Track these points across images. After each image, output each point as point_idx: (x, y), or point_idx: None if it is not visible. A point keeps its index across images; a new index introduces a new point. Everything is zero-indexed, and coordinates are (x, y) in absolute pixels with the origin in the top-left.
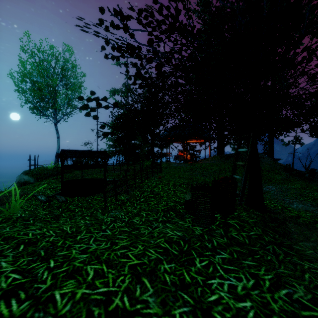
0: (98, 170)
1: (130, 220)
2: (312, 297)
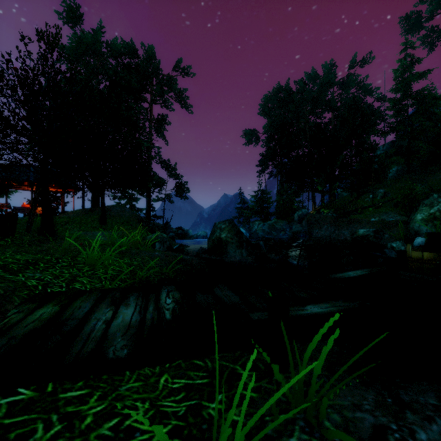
0: None
1: None
2: (16, 250)
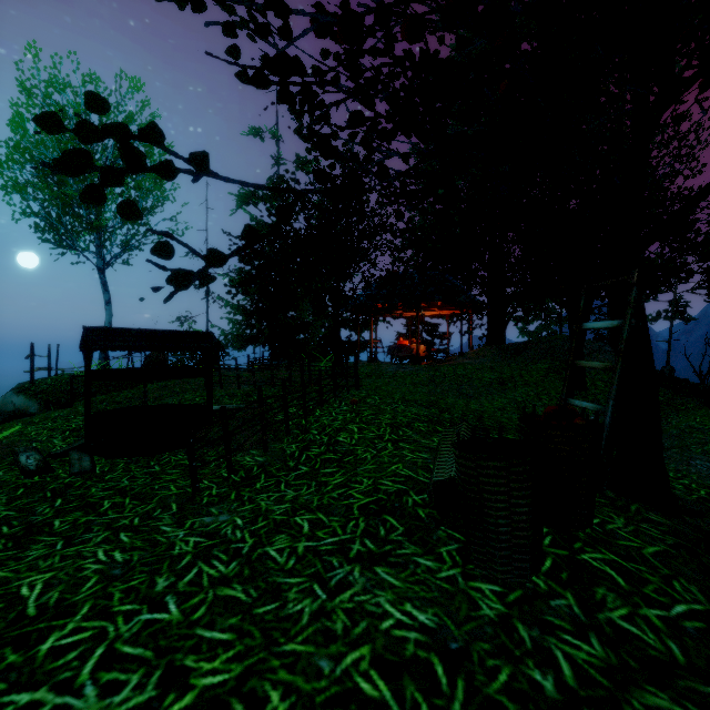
0: (200, 381)
1: (259, 551)
2: None
